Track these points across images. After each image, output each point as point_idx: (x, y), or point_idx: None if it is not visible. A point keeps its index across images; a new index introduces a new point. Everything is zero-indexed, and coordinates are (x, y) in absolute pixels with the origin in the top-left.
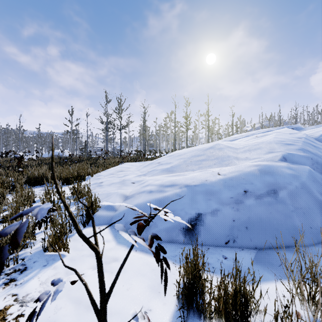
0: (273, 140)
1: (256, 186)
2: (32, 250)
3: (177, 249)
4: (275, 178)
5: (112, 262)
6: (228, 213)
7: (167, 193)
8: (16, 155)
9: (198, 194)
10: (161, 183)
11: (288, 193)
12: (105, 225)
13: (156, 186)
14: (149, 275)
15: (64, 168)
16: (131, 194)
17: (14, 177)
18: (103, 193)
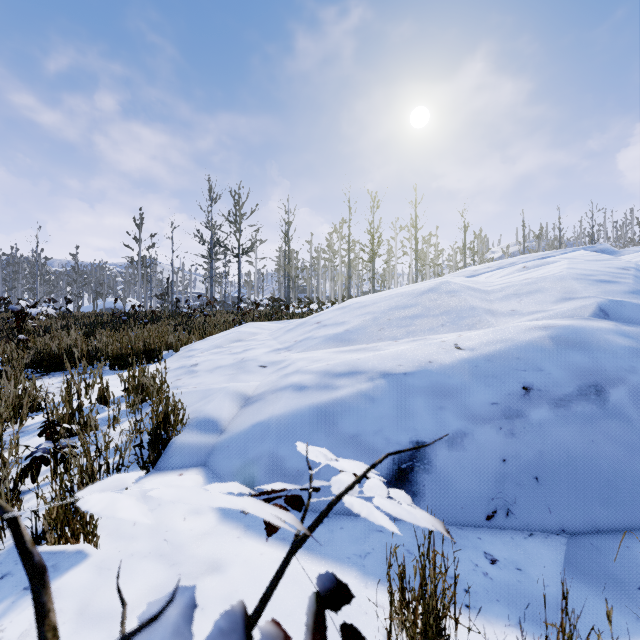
0: (568, 273)
1: (551, 376)
2: (6, 538)
3: (370, 534)
4: (595, 357)
5: (205, 575)
6: (490, 441)
7: (340, 392)
8: (12, 307)
9: (415, 395)
10: (326, 368)
11: (631, 393)
12: (195, 467)
13: (315, 376)
14: (301, 617)
15: (120, 334)
16: (257, 392)
17: (2, 353)
18: (196, 390)
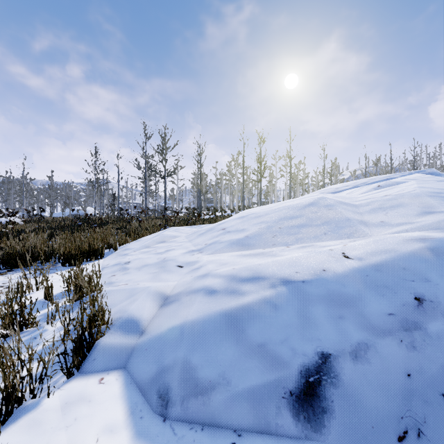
0: (421, 191)
1: (440, 287)
2: None
3: None
4: None
5: None
6: (392, 354)
7: (246, 298)
8: None
9: (315, 303)
10: (232, 272)
11: None
12: (116, 370)
13: (223, 280)
14: None
15: (75, 235)
16: (174, 292)
17: None
18: (124, 288)
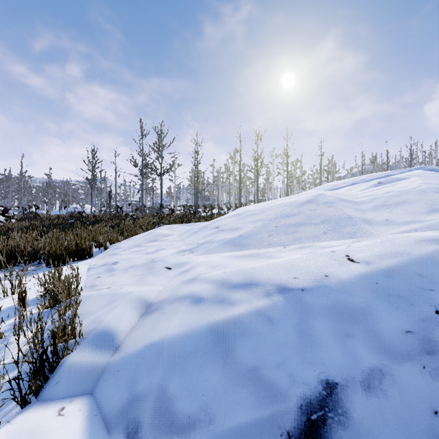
0: (428, 187)
1: None
2: None
3: None
4: None
5: None
6: (414, 384)
7: (237, 309)
8: None
9: (316, 316)
10: (223, 276)
11: None
12: (81, 396)
13: (212, 285)
14: None
15: (66, 234)
16: (158, 299)
17: None
18: (105, 293)
